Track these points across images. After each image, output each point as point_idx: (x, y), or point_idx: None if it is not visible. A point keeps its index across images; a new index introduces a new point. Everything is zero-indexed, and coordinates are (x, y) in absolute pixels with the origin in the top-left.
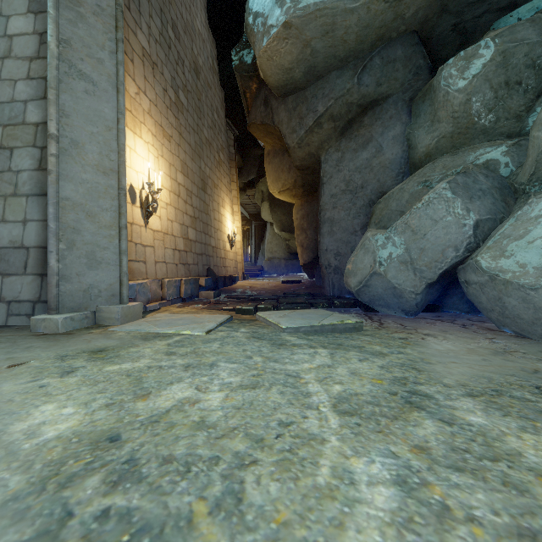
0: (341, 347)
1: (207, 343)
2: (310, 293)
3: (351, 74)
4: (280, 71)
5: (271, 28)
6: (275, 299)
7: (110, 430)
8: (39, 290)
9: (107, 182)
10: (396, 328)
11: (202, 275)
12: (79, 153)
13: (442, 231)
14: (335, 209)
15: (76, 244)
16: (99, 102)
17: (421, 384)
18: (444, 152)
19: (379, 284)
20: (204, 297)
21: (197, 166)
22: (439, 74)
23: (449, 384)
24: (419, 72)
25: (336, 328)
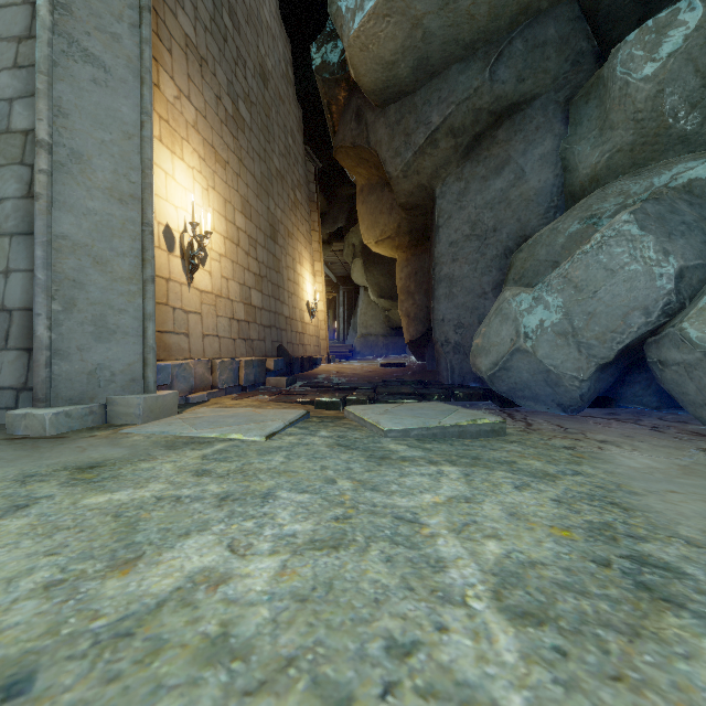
0: (479, 463)
1: (264, 455)
2: (420, 380)
3: (480, 66)
4: (379, 67)
5: (366, 1)
6: (371, 388)
7: (20, 660)
8: (25, 373)
9: (126, 214)
10: (553, 431)
11: (271, 355)
12: (82, 170)
13: (623, 286)
14: (456, 262)
15: (77, 304)
16: (114, 97)
17: (644, 540)
18: (619, 172)
19: (525, 366)
20: (273, 385)
21: (264, 206)
22: (613, 58)
23: (693, 538)
24: (580, 60)
25: (465, 430)
